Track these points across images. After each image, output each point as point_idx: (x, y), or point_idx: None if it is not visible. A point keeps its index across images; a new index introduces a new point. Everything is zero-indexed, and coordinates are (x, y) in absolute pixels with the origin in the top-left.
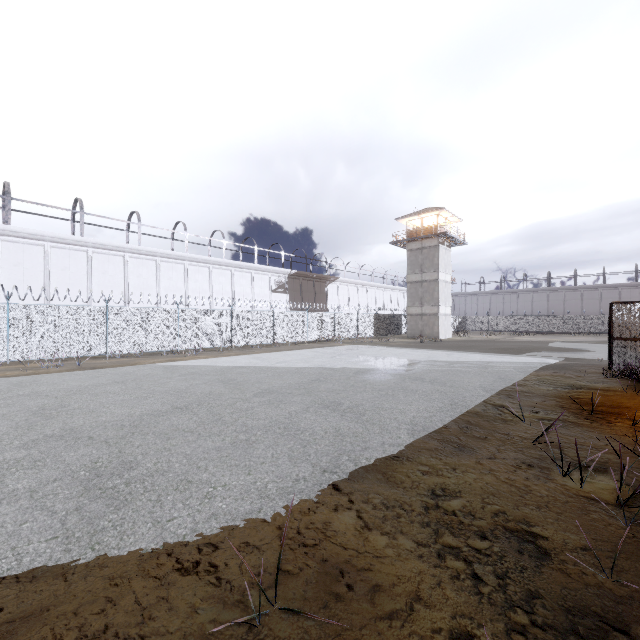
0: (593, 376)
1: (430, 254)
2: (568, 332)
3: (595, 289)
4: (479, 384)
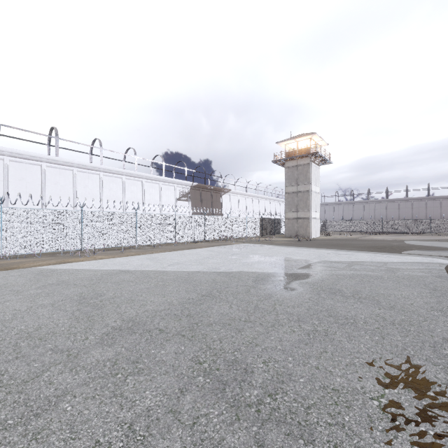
0: None
1: (304, 170)
2: (402, 232)
3: (422, 200)
4: (423, 302)
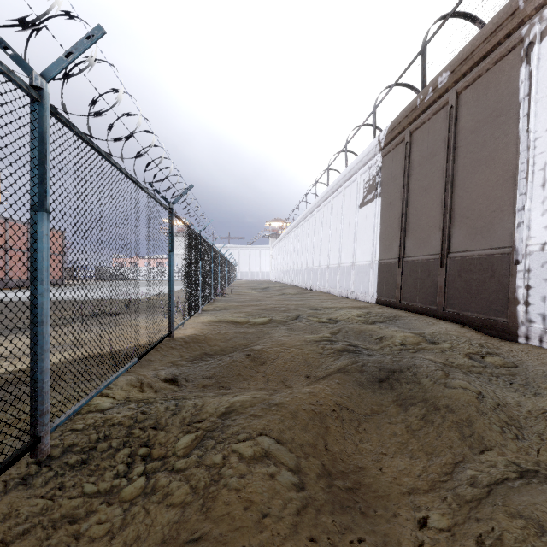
0: None
1: None
2: None
3: None
4: None
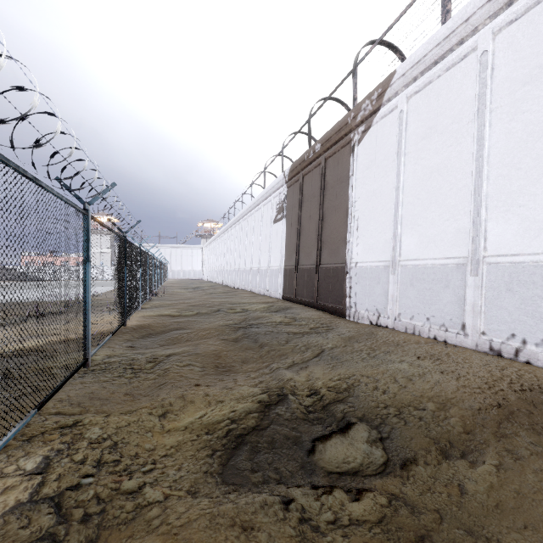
0: None
1: None
2: None
3: None
4: None
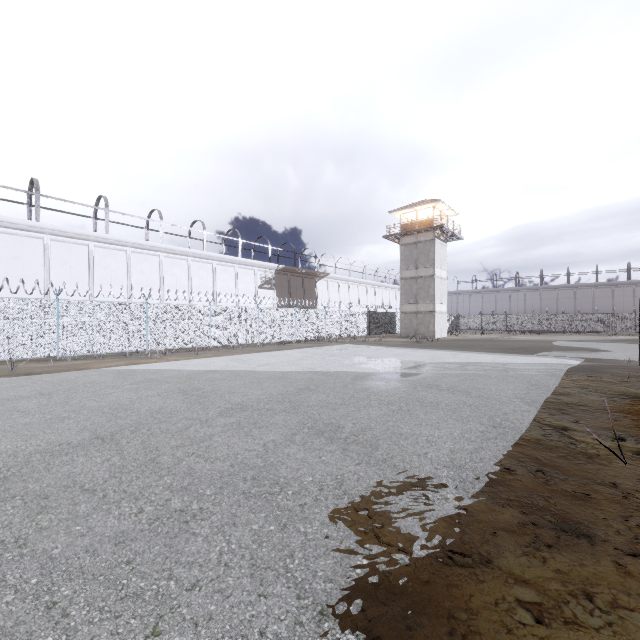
0: (639, 381)
1: (425, 249)
2: (561, 331)
3: (588, 287)
4: (512, 393)
